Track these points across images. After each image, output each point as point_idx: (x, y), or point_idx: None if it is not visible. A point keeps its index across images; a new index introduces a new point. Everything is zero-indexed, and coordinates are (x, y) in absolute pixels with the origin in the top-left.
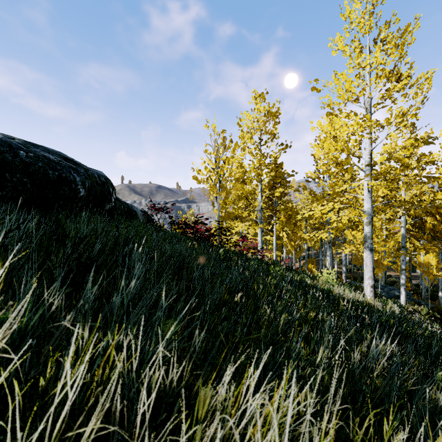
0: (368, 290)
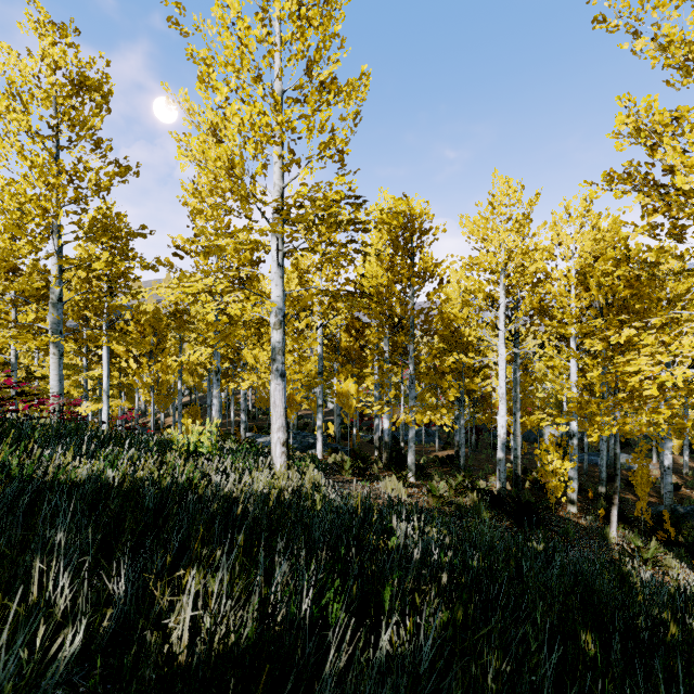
0: (278, 452)
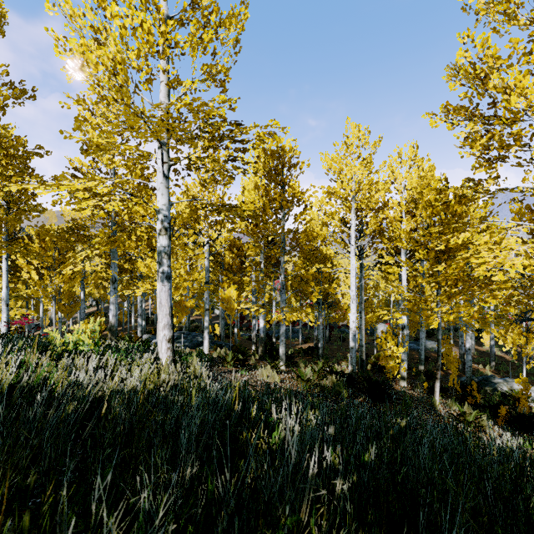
0: (164, 348)
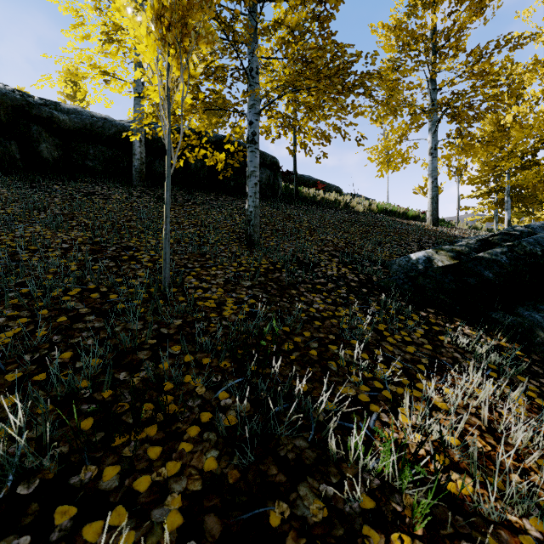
0: None
